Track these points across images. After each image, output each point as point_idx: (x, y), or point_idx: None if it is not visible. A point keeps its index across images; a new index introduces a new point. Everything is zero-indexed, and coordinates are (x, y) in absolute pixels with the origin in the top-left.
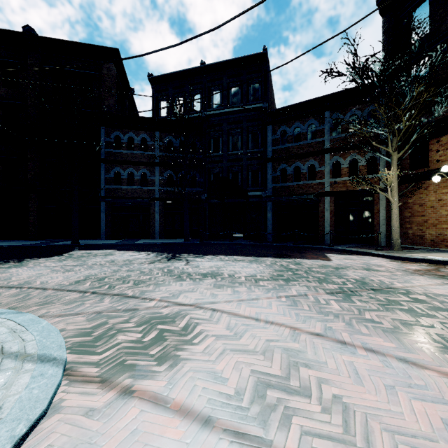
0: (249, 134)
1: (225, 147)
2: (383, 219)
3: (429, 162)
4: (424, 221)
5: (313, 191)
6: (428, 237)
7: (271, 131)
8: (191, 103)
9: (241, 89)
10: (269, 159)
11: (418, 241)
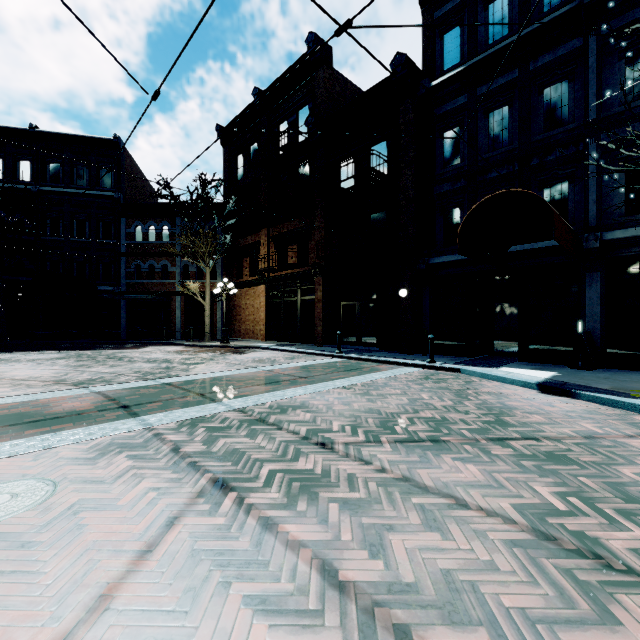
0: (100, 222)
1: (68, 232)
2: (220, 317)
3: (243, 275)
4: (241, 319)
5: (166, 290)
6: (242, 331)
7: (125, 225)
8: (16, 169)
9: (90, 171)
10: (123, 253)
11: (239, 335)
